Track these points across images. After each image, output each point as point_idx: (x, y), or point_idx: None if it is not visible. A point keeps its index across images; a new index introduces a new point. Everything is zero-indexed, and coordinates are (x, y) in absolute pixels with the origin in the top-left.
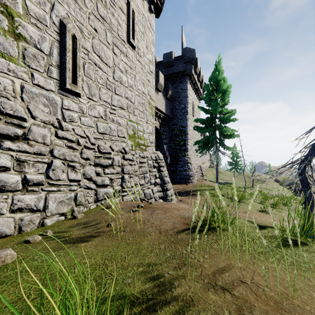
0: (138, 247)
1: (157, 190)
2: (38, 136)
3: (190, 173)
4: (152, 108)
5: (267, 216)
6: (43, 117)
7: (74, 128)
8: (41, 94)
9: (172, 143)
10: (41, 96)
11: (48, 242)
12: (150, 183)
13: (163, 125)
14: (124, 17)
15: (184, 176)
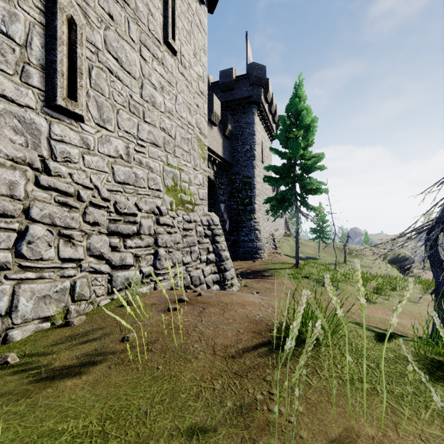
0: (172, 386)
1: (210, 271)
2: (0, 184)
3: (259, 244)
4: (203, 147)
5: (372, 307)
6: (10, 152)
7: (72, 172)
8: (9, 112)
9: (232, 202)
10: (9, 115)
11: (4, 380)
12: (200, 261)
13: (220, 175)
14: (159, 3)
15: (250, 249)
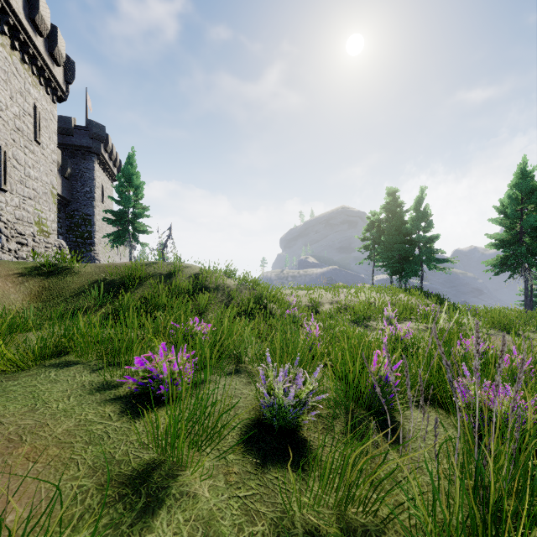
0: None
1: None
2: None
3: None
4: (55, 196)
5: None
6: None
7: (3, 214)
8: None
9: (71, 235)
10: None
11: None
12: None
13: (58, 210)
14: (32, 120)
15: None
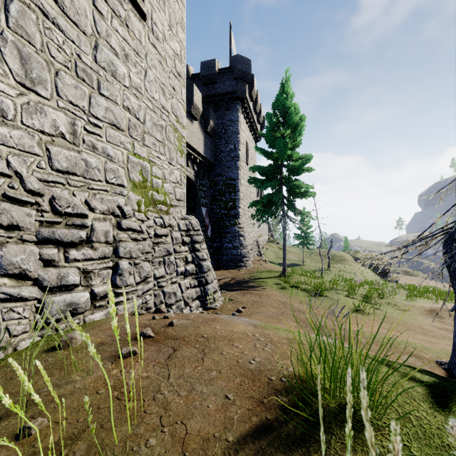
0: None
1: (189, 284)
2: None
3: (243, 251)
4: (181, 138)
5: (366, 319)
6: None
7: None
8: None
9: (215, 205)
10: None
11: None
12: (177, 274)
13: (201, 176)
14: None
15: (234, 256)
